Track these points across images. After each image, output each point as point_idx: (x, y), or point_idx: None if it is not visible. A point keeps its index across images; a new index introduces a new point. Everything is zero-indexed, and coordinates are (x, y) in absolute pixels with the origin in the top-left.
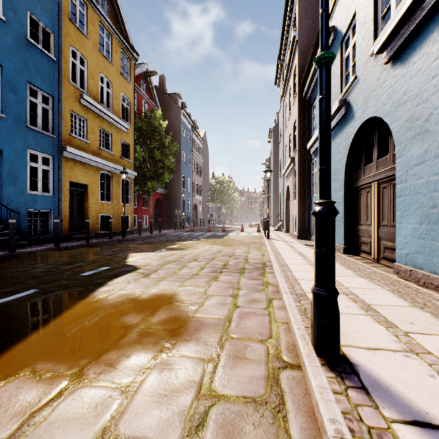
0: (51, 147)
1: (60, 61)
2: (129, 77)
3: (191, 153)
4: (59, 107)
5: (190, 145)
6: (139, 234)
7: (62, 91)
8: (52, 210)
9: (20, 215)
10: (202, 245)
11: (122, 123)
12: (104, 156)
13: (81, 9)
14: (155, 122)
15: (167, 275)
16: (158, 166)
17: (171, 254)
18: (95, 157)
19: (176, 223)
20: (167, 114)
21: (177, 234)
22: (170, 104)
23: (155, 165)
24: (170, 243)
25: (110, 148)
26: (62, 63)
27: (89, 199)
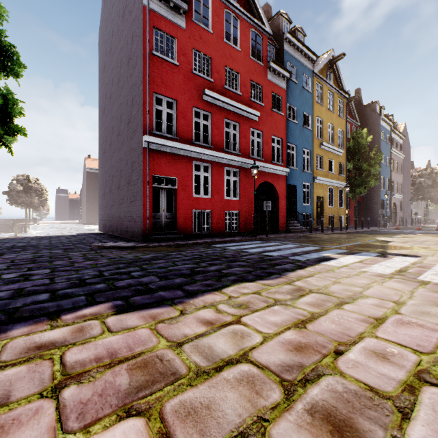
0: (309, 178)
1: (313, 129)
2: (342, 114)
3: (389, 153)
4: (313, 155)
5: (388, 145)
6: (355, 229)
7: (313, 145)
8: (309, 213)
9: (301, 216)
10: (423, 237)
11: (339, 150)
12: (330, 177)
13: (319, 90)
14: (361, 140)
15: (415, 244)
16: (364, 175)
17: (403, 239)
18: (327, 179)
19: (374, 222)
20: (364, 124)
21: (384, 230)
22: (367, 114)
23: (360, 175)
24: (390, 235)
25: (332, 170)
26: (313, 129)
27: (323, 205)
